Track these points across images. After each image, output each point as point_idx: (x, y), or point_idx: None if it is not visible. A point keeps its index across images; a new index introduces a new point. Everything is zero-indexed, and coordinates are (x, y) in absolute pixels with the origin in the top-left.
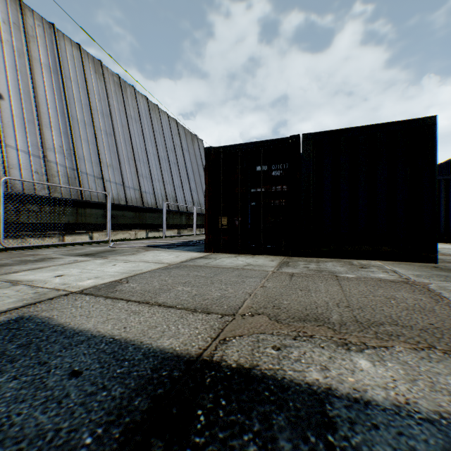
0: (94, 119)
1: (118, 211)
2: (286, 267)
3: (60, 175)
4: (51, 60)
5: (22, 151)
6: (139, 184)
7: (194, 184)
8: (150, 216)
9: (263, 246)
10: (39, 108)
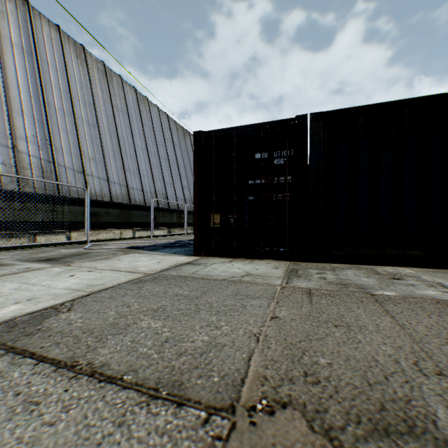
0: (74, 107)
1: (102, 209)
2: (297, 278)
3: (33, 167)
4: (24, 40)
5: None
6: (125, 180)
7: (186, 181)
8: (138, 214)
9: (263, 249)
10: (8, 92)
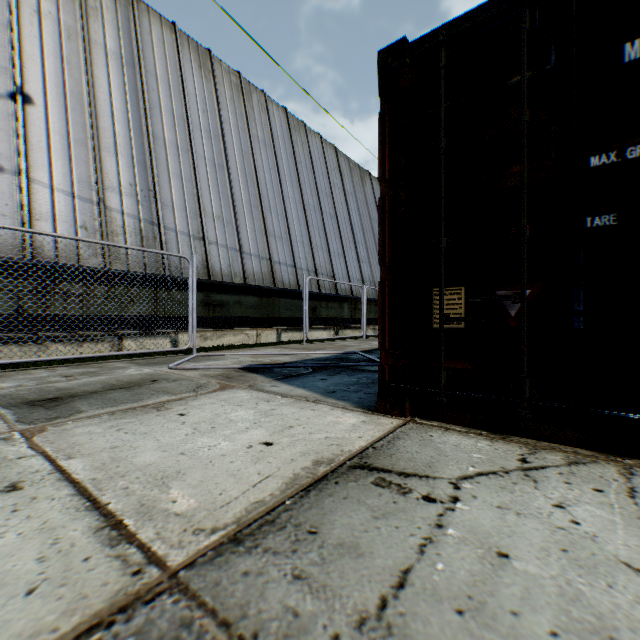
0: (192, 140)
1: (230, 296)
2: None
3: (126, 232)
4: (123, 47)
5: (59, 190)
6: (268, 250)
7: (365, 250)
8: (287, 304)
9: None
10: (94, 120)
